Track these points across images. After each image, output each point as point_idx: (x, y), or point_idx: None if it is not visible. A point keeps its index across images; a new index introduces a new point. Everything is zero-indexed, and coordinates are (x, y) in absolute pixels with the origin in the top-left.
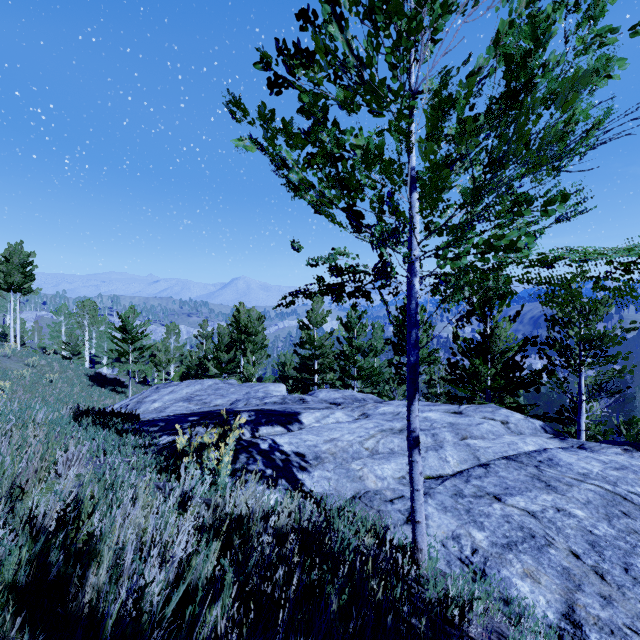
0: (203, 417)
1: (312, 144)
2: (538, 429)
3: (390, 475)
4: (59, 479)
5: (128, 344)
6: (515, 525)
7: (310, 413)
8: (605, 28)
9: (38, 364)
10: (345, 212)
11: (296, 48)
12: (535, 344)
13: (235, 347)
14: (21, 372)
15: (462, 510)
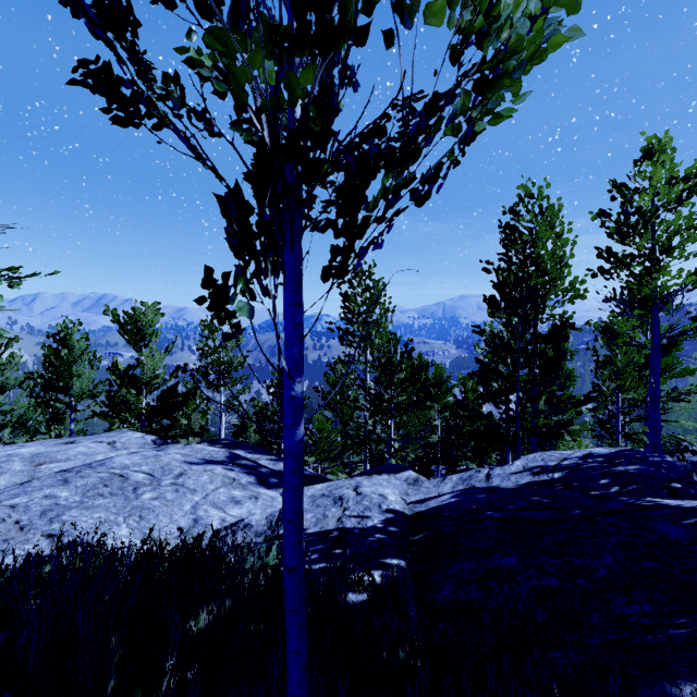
0: None
1: None
2: (148, 443)
3: None
4: None
5: None
6: None
7: None
8: None
9: None
10: None
11: None
12: (185, 371)
13: None
14: None
15: None
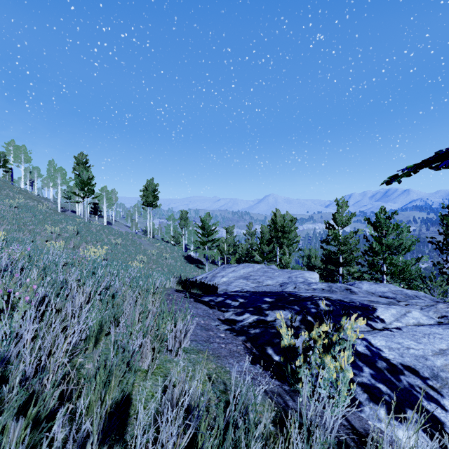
0: (278, 299)
1: None
2: None
3: None
4: (170, 354)
5: (205, 237)
6: None
7: (384, 309)
8: None
9: (160, 248)
10: None
11: None
12: None
13: (273, 242)
14: (152, 251)
15: None
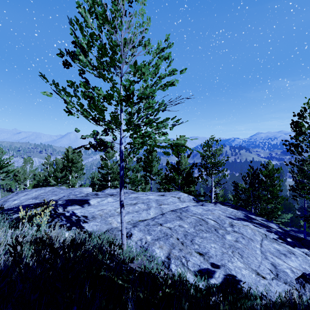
0: (38, 204)
1: (75, 96)
2: (191, 199)
3: None
4: None
5: None
6: (162, 232)
7: (95, 199)
8: (175, 69)
9: None
10: (92, 120)
11: (74, 53)
12: (196, 166)
13: (65, 170)
14: None
15: (146, 230)
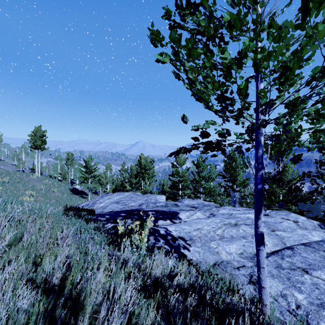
0: (128, 214)
1: (203, 54)
2: (316, 226)
3: (234, 252)
4: (58, 247)
5: (88, 174)
6: (322, 291)
7: (183, 213)
8: None
9: (48, 183)
10: (219, 97)
11: (187, 3)
12: (309, 176)
13: (139, 176)
14: (40, 187)
15: (284, 278)
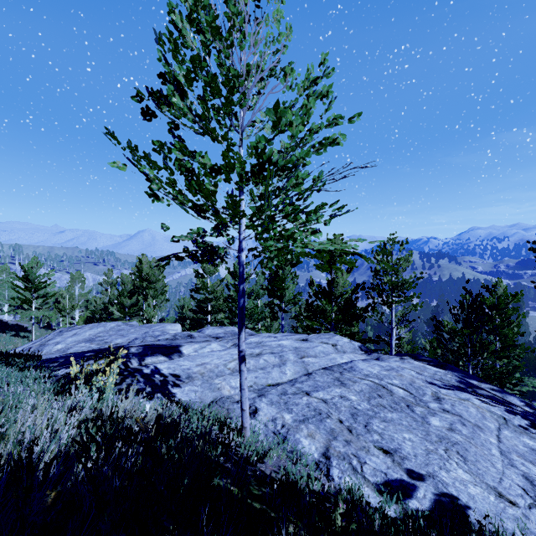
0: (98, 352)
1: (164, 169)
2: (357, 348)
3: None
4: None
5: (31, 292)
6: (312, 408)
7: (190, 345)
8: (339, 115)
9: None
10: (192, 209)
11: (160, 94)
12: (364, 288)
13: (137, 293)
14: None
15: (282, 403)
